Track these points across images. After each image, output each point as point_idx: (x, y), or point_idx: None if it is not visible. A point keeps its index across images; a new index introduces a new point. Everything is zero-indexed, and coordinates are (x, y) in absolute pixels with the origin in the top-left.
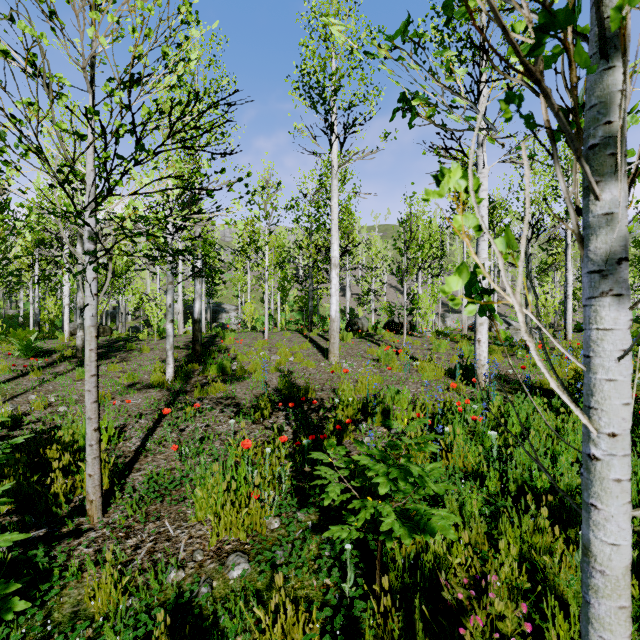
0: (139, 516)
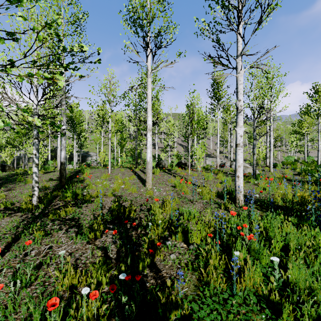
0: None
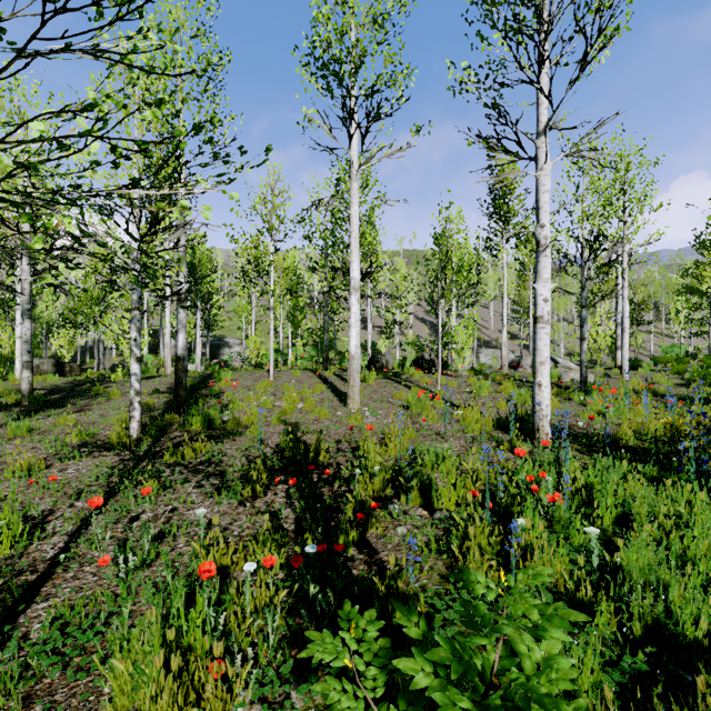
0: (11, 709)
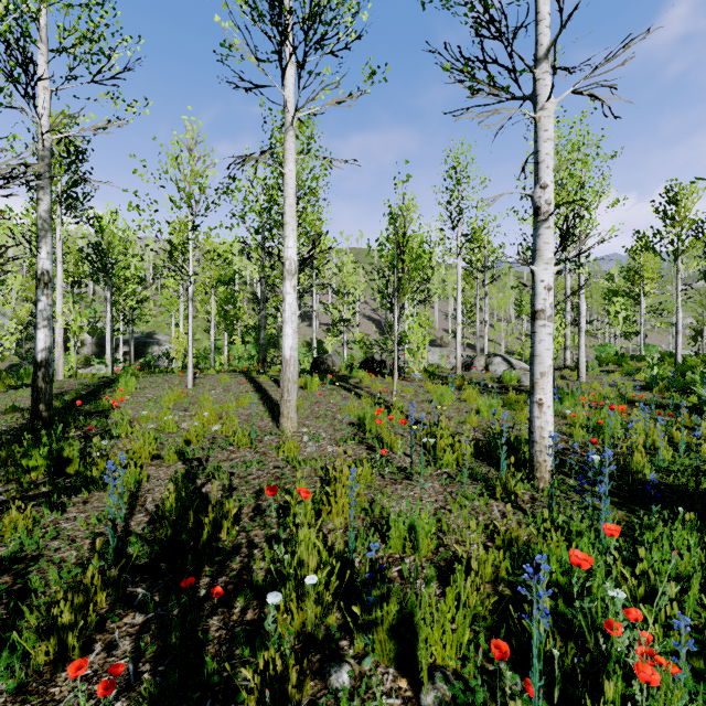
0: None
